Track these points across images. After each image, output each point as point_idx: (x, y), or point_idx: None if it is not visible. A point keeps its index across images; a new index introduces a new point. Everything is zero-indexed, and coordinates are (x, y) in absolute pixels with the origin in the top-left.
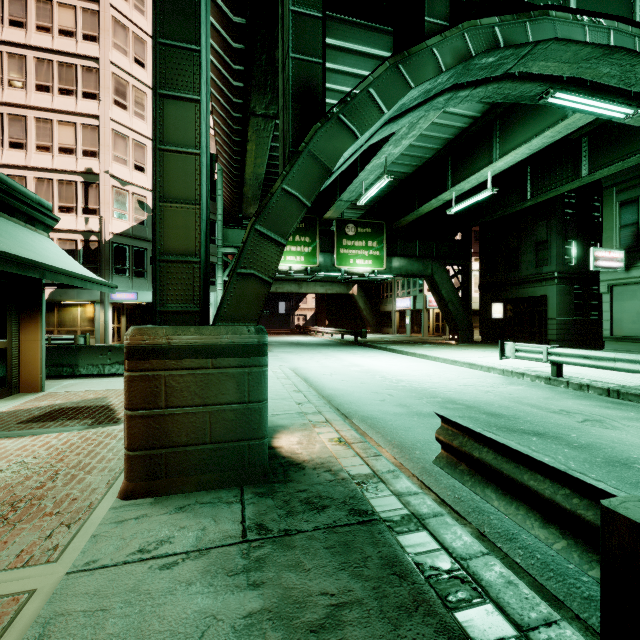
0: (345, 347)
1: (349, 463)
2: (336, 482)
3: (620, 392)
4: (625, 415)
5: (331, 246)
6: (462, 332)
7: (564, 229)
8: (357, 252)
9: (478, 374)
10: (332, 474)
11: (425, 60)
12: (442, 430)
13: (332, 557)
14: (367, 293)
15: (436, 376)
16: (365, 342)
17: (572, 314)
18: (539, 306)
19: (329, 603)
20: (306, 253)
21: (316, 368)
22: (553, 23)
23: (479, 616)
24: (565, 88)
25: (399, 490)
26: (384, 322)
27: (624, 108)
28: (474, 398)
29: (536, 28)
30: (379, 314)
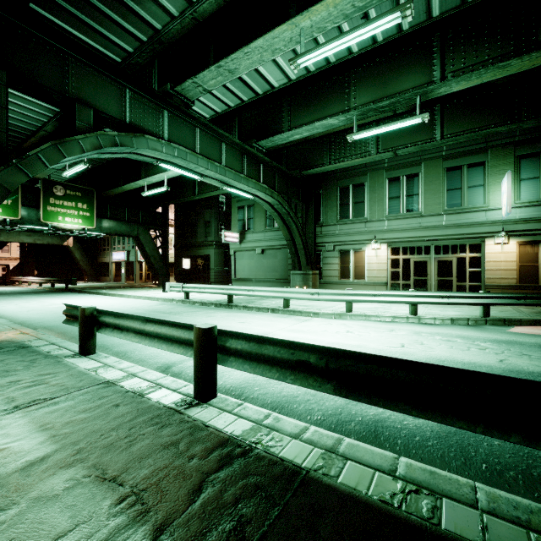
0: (53, 293)
1: (24, 338)
2: (13, 343)
3: (206, 303)
4: (194, 310)
5: (37, 202)
6: (162, 278)
7: (219, 216)
8: (66, 211)
9: (148, 302)
10: (11, 342)
11: (75, 145)
12: (66, 310)
13: (4, 355)
14: (84, 245)
15: (118, 305)
16: (76, 289)
17: (223, 266)
18: (208, 261)
19: (0, 360)
20: (5, 205)
21: (13, 309)
22: (147, 140)
23: (60, 352)
24: (166, 162)
25: (49, 340)
26: (102, 272)
27: (195, 176)
28: (130, 312)
29: (138, 141)
30: (97, 265)
